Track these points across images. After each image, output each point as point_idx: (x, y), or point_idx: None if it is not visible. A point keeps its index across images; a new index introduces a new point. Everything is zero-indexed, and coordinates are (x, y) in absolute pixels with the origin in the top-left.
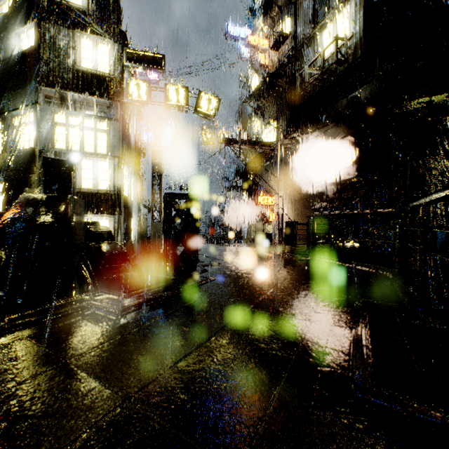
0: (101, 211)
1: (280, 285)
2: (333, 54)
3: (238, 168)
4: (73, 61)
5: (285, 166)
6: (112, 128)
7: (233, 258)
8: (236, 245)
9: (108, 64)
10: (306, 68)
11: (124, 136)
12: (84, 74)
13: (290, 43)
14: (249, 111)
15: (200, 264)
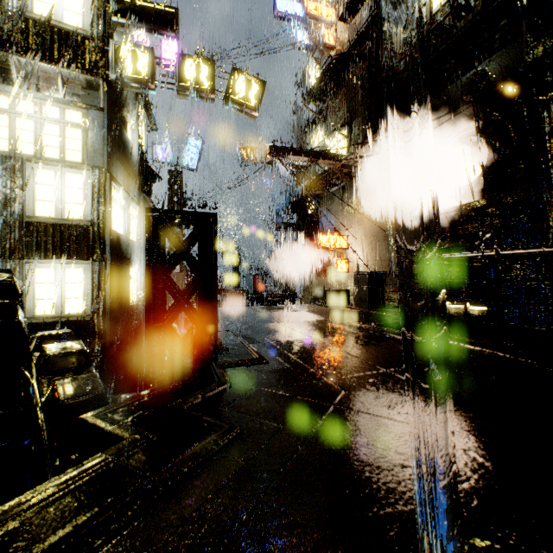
0: (69, 254)
1: (448, 473)
2: (445, 5)
3: (292, 197)
4: (18, 3)
5: (360, 192)
6: (91, 121)
7: (288, 339)
8: (290, 308)
9: (81, 14)
10: (400, 31)
11: (114, 138)
12: (38, 25)
13: (369, 6)
14: (306, 119)
15: (218, 363)
